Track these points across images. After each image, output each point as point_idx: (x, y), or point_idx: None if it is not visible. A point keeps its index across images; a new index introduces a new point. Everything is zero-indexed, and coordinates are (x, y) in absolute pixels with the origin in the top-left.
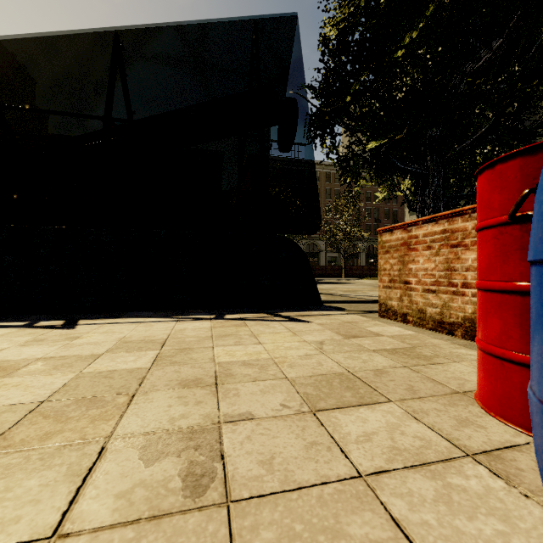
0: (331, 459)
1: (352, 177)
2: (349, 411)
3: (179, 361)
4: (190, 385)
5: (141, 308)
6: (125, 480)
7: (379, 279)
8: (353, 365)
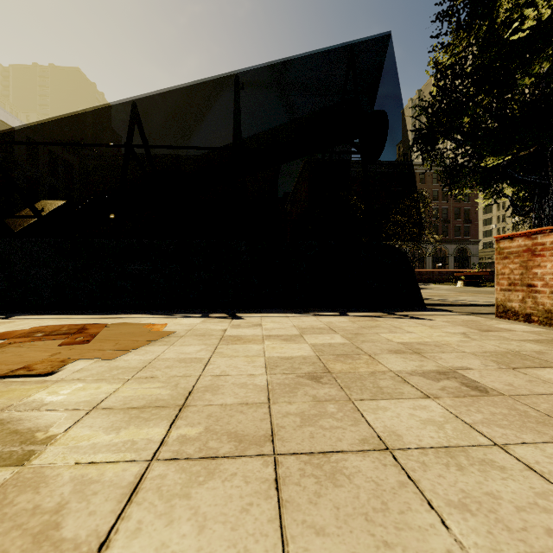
0: (551, 386)
1: (458, 187)
2: (538, 369)
3: (366, 340)
4: (399, 352)
5: (269, 306)
6: (433, 385)
7: (496, 283)
8: (511, 347)
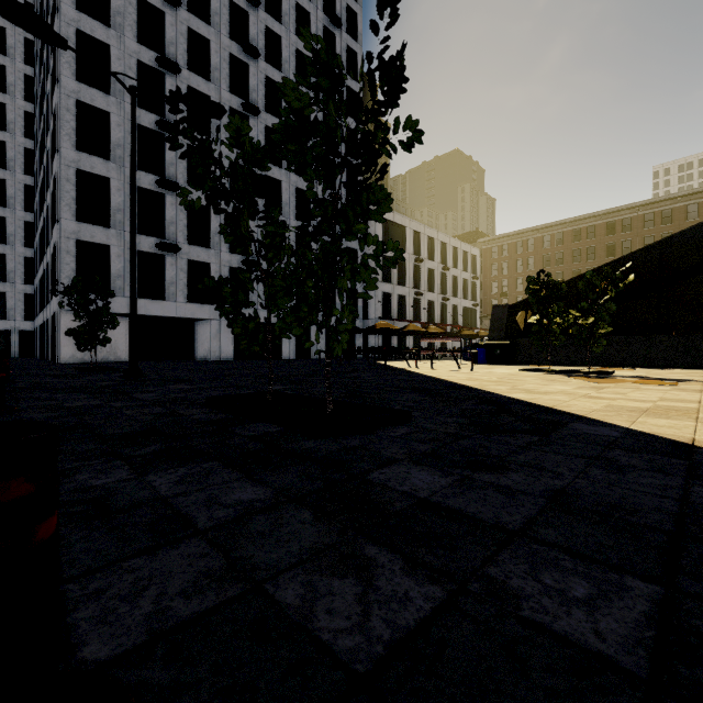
0: None
1: None
2: None
3: None
4: None
5: (681, 368)
6: None
7: None
8: None
